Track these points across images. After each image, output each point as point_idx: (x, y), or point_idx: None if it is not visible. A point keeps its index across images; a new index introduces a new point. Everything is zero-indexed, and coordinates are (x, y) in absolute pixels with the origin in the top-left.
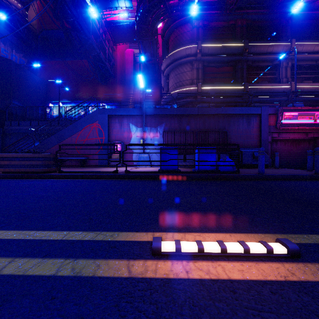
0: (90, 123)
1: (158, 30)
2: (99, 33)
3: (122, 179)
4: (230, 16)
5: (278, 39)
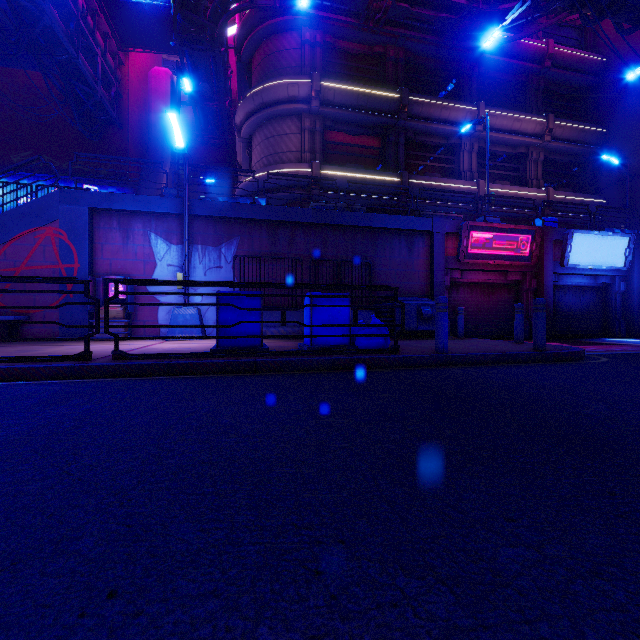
0: (35, 225)
1: (231, 40)
2: (75, 8)
3: (99, 377)
4: (375, 36)
5: (458, 99)
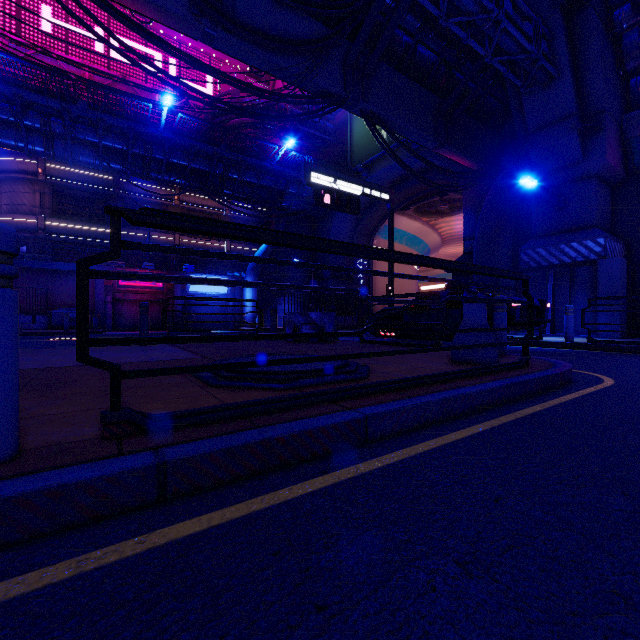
0: None
1: None
2: None
3: None
4: None
5: None
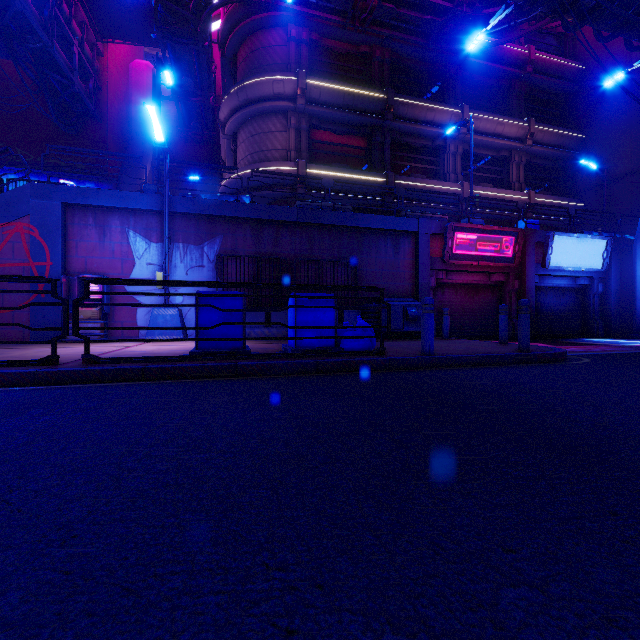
0: (3, 220)
1: (215, 35)
2: None
3: (66, 383)
4: (361, 35)
5: (443, 101)
